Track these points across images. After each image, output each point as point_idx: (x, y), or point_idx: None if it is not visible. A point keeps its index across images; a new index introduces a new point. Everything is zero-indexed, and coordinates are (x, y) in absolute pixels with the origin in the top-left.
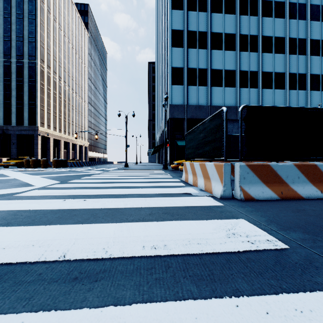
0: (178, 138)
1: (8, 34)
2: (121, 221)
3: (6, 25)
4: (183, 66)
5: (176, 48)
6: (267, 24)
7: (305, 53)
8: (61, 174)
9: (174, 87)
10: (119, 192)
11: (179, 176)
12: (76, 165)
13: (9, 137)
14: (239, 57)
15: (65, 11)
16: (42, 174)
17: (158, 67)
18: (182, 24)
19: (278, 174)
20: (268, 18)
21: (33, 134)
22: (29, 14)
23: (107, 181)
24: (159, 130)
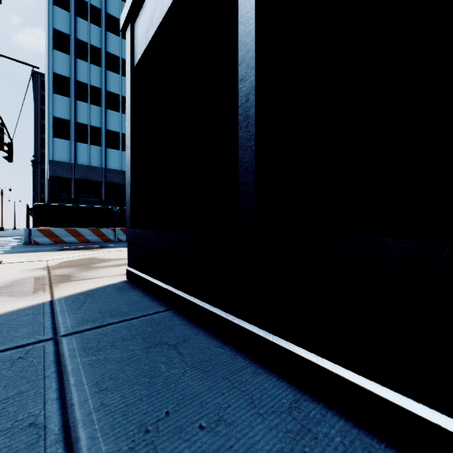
0: (63, 200)
1: None
2: None
3: None
4: (70, 119)
5: (61, 96)
6: None
7: None
8: None
9: (57, 141)
10: None
11: None
12: None
13: None
14: None
15: None
16: None
17: None
18: (69, 71)
19: (55, 233)
20: None
21: None
22: None
23: None
24: None
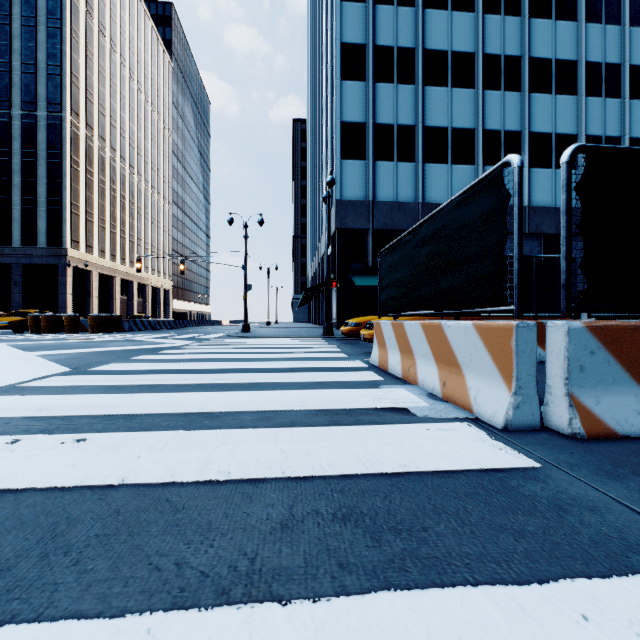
0: (355, 271)
1: (6, 58)
2: (145, 593)
3: (2, 41)
4: (365, 121)
5: (352, 81)
6: (541, 34)
7: (618, 95)
8: (92, 349)
9: (346, 164)
10: (204, 403)
11: (363, 353)
12: (141, 327)
13: (8, 270)
14: (483, 102)
15: (124, 15)
16: (51, 348)
17: (313, 128)
18: (364, 32)
19: None
20: (542, 20)
21: (56, 264)
22: (47, 19)
23: (187, 368)
24: (315, 256)
